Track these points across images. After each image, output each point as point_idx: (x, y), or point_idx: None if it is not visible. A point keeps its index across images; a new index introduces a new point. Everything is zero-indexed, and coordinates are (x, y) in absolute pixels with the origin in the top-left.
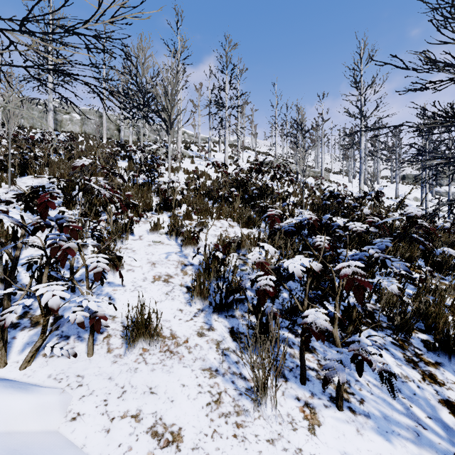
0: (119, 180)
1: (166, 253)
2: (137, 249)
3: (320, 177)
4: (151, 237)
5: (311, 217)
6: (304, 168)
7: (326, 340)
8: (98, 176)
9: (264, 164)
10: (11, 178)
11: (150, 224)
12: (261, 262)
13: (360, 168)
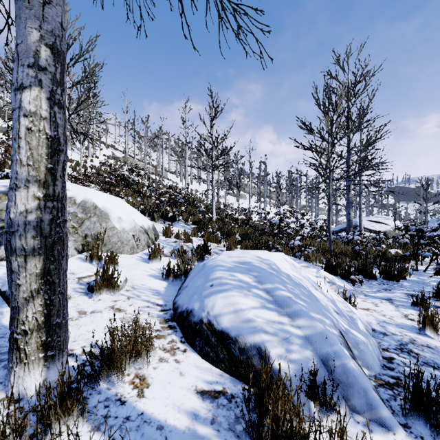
0: None
1: None
2: None
3: (163, 176)
4: None
5: (166, 189)
6: (150, 167)
7: (169, 221)
8: None
9: (118, 159)
10: None
11: None
12: (147, 207)
13: (186, 173)
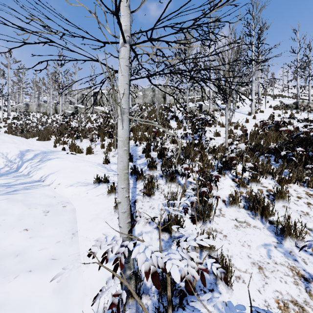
0: (184, 144)
1: (263, 245)
2: (227, 233)
3: None
4: (231, 212)
5: None
6: None
7: None
8: (160, 136)
9: (287, 107)
10: (116, 144)
11: (228, 198)
12: None
13: None
